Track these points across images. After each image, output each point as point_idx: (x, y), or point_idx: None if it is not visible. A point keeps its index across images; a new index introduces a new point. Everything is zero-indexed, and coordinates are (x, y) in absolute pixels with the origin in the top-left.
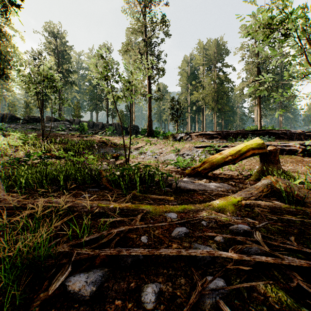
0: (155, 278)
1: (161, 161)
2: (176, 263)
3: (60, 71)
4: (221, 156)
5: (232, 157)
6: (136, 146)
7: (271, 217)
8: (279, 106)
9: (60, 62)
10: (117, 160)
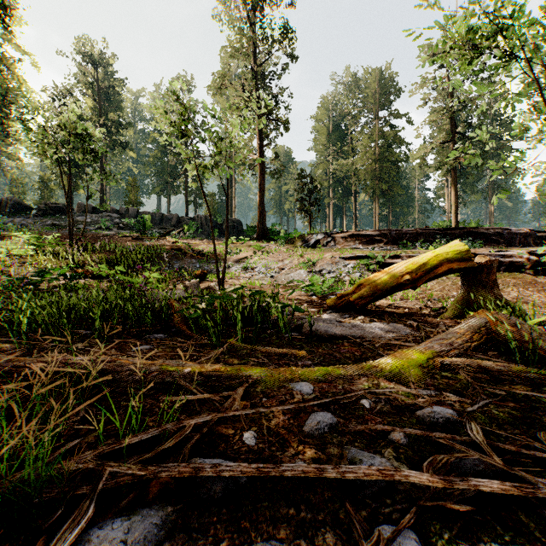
0: (271, 529)
1: (282, 282)
2: (314, 492)
3: (104, 123)
4: (391, 274)
5: (410, 275)
6: (238, 256)
7: (495, 392)
8: (489, 186)
9: (104, 109)
10: (203, 281)
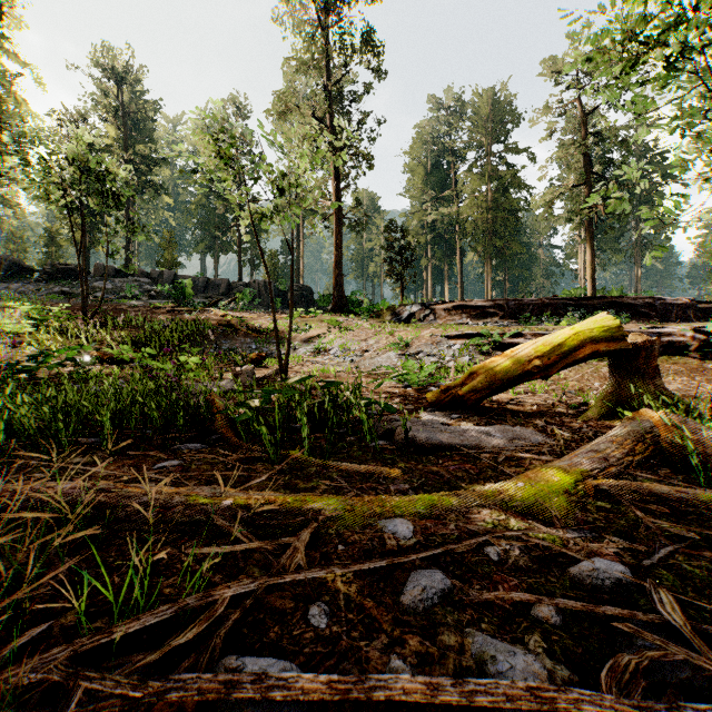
0: None
1: (365, 369)
2: None
3: (130, 159)
4: (514, 358)
5: (541, 360)
6: (307, 333)
7: (680, 534)
8: (635, 243)
9: (131, 140)
10: (260, 367)
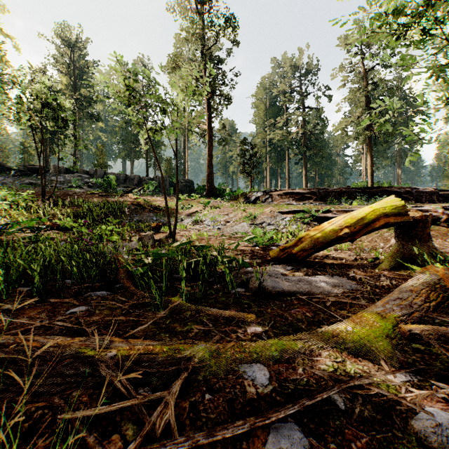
0: None
1: (228, 234)
2: None
3: (76, 98)
4: (330, 227)
5: (349, 229)
6: (190, 210)
7: None
8: (397, 153)
9: (77, 86)
10: (158, 232)
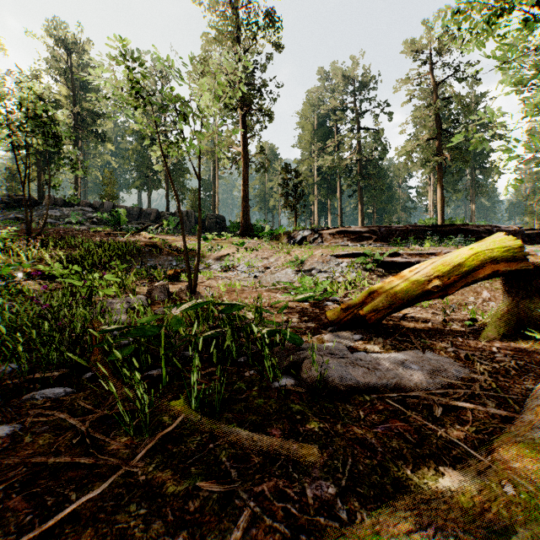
0: None
1: (267, 284)
2: None
3: (78, 112)
4: (414, 278)
5: (441, 280)
6: (219, 253)
7: None
8: (470, 185)
9: (79, 98)
10: (176, 281)
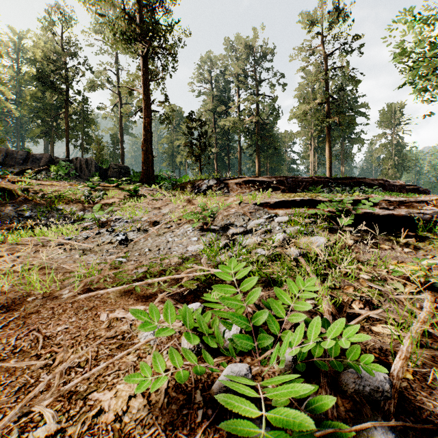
0: None
1: (138, 262)
2: None
3: None
4: None
5: None
6: (102, 201)
7: None
8: (341, 151)
9: None
10: None
